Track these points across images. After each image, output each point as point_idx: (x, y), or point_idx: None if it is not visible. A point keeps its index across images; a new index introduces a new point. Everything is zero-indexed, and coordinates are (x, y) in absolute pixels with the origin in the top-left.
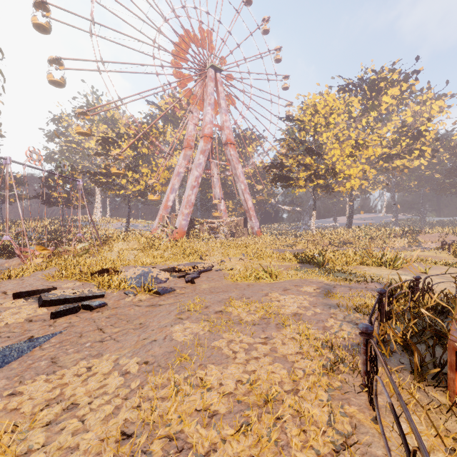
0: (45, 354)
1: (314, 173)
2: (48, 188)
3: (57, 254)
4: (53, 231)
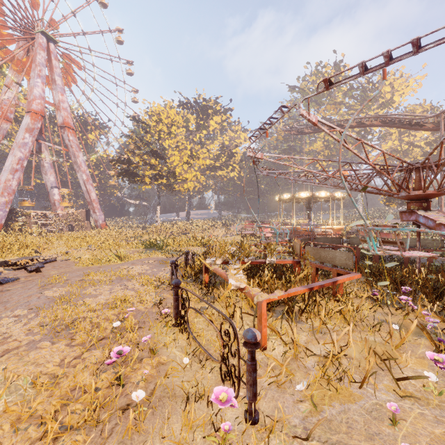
0: None
1: (159, 173)
2: None
3: None
4: None
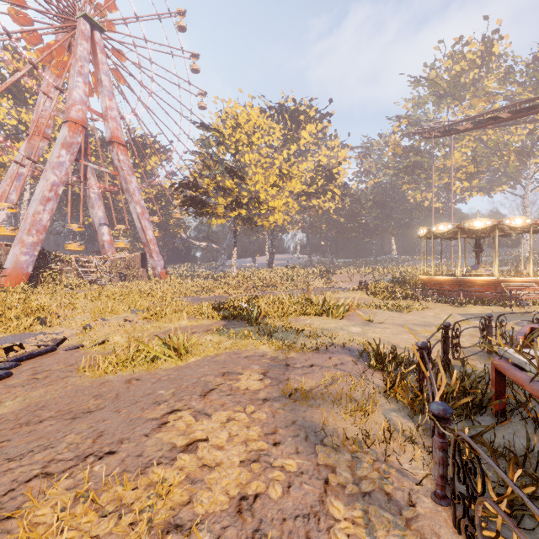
0: None
1: (236, 200)
2: None
3: None
4: None
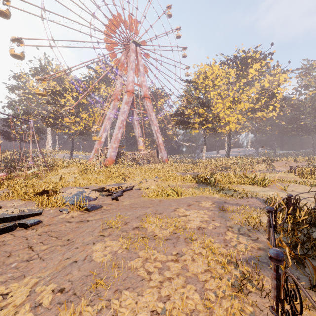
0: None
1: (205, 119)
2: (8, 127)
3: (12, 178)
4: (12, 160)
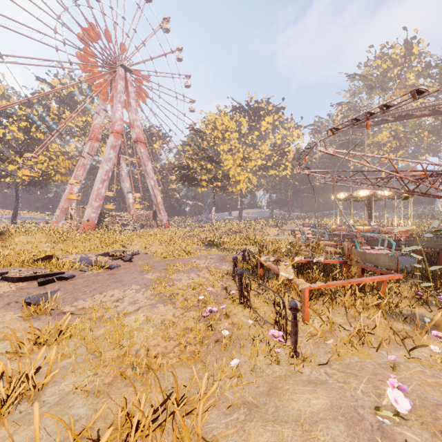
0: (65, 297)
1: (214, 177)
2: None
3: None
4: None
